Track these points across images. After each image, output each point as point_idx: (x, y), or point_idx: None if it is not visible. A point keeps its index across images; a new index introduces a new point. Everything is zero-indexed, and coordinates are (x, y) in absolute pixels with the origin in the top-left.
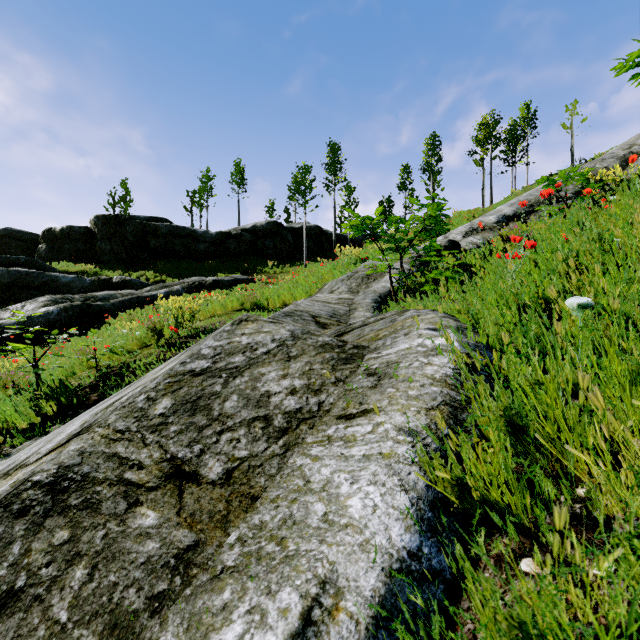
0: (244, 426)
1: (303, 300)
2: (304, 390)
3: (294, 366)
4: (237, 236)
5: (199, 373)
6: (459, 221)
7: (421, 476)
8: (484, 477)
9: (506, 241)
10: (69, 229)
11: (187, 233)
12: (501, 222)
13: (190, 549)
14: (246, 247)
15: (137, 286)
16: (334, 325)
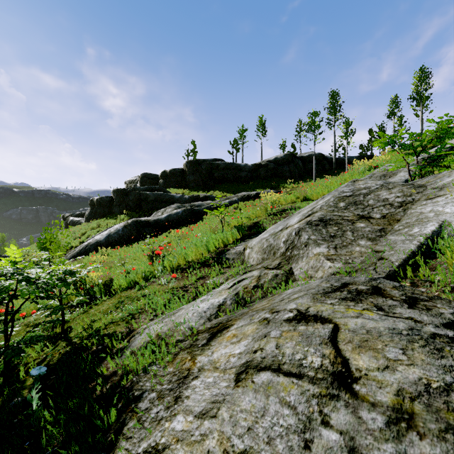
0: (381, 206)
1: None
2: (403, 196)
3: (393, 190)
4: (265, 165)
5: (349, 196)
6: None
7: None
8: None
9: None
10: (173, 170)
11: (235, 166)
12: None
13: (382, 229)
14: (271, 172)
15: (212, 199)
16: None
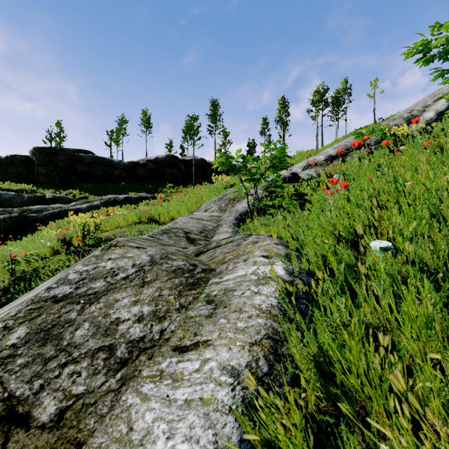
0: (88, 357)
1: (181, 218)
2: (150, 317)
3: (146, 292)
4: (144, 165)
5: (60, 299)
6: (300, 158)
7: (229, 443)
8: (291, 446)
9: (329, 177)
10: (12, 157)
11: (106, 162)
12: (328, 160)
13: None
14: (150, 173)
15: (65, 201)
16: (201, 240)
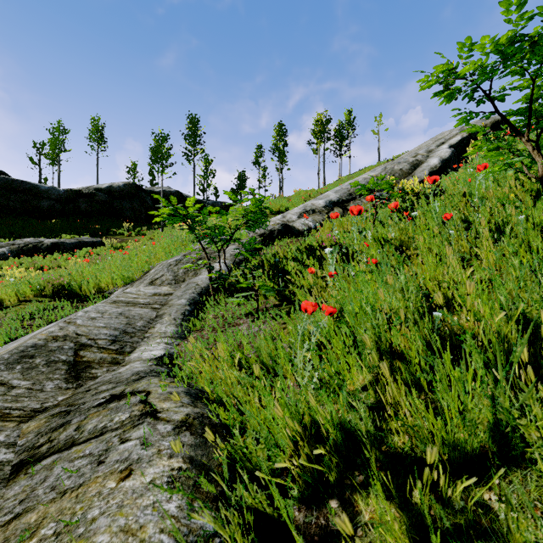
0: None
1: (90, 308)
2: None
3: None
4: (89, 195)
5: None
6: (297, 201)
7: None
8: None
9: (321, 248)
10: None
11: (26, 188)
12: (328, 206)
13: None
14: (100, 207)
15: None
16: (103, 364)
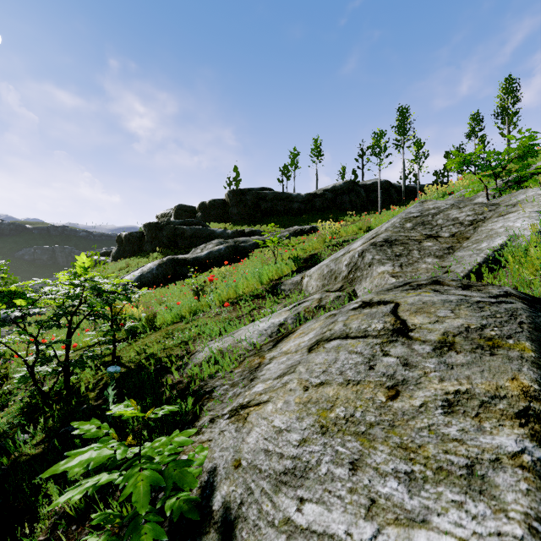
0: (451, 226)
1: None
2: (474, 215)
3: (464, 209)
4: (321, 195)
5: (417, 216)
6: None
7: None
8: None
9: None
10: (213, 201)
11: (285, 196)
12: None
13: (450, 247)
14: (328, 203)
15: (259, 234)
16: None
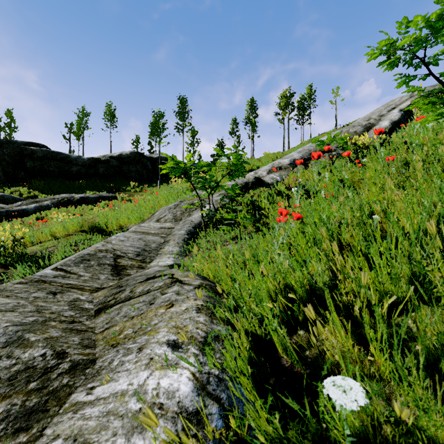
0: None
1: (119, 234)
2: None
3: None
4: (106, 162)
5: None
6: (266, 161)
7: None
8: None
9: (288, 189)
10: None
11: (61, 157)
12: (292, 164)
13: None
14: (113, 170)
15: (9, 201)
16: (133, 268)
